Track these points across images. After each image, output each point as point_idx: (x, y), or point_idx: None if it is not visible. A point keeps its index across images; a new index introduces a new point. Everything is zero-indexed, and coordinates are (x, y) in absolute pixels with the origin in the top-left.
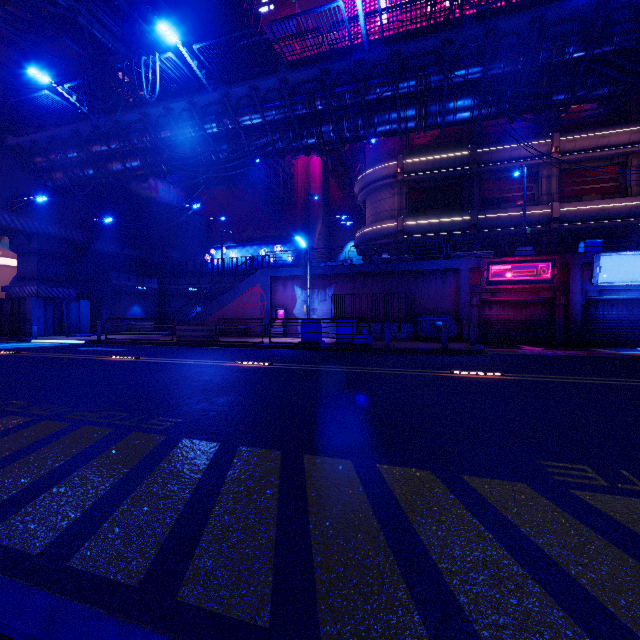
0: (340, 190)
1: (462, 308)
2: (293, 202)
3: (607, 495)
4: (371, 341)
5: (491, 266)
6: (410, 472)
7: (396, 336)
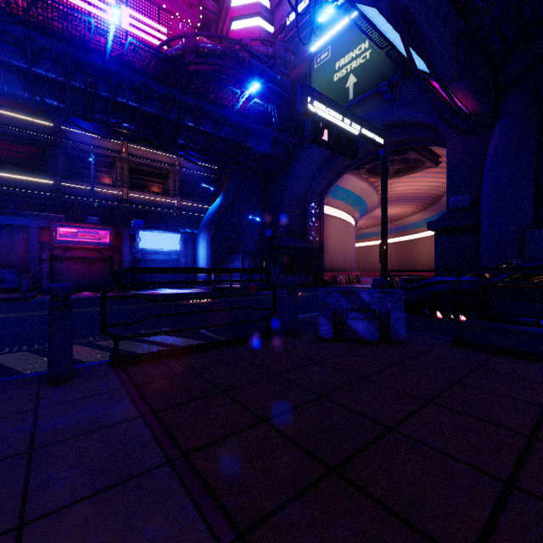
0: None
1: (31, 262)
2: None
3: None
4: None
5: (60, 228)
6: None
7: None
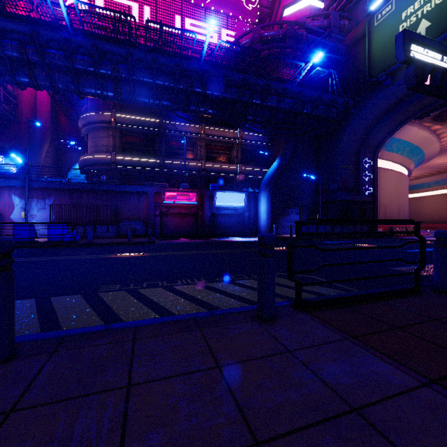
0: (68, 120)
1: (150, 216)
2: (17, 120)
3: (112, 292)
4: (79, 239)
5: (166, 192)
6: (21, 301)
7: (105, 235)
